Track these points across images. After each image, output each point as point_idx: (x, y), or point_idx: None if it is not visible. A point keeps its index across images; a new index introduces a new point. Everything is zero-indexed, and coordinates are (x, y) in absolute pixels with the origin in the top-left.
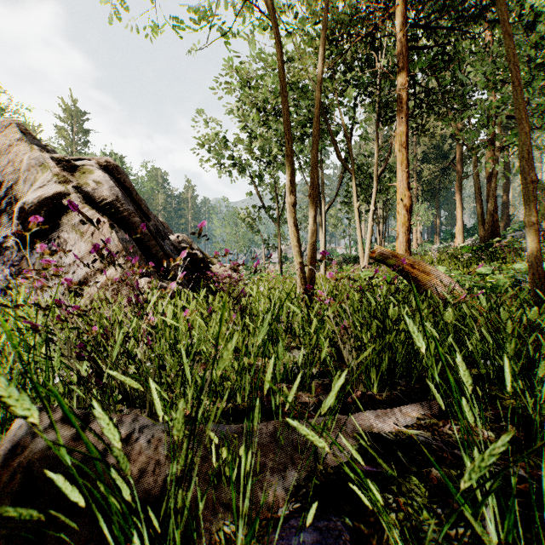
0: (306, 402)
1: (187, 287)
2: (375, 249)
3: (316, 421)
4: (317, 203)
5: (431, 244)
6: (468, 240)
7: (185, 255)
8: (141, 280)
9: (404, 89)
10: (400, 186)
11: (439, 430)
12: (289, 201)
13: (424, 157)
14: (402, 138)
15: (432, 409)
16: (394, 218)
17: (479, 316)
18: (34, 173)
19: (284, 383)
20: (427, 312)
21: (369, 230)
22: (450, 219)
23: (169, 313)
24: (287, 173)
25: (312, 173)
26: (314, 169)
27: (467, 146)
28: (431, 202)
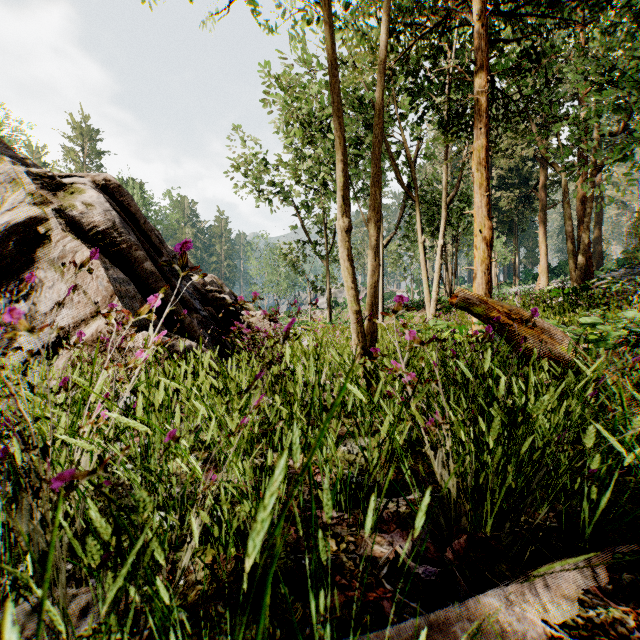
0: (374, 556)
1: (209, 341)
2: (456, 293)
3: (399, 633)
4: (379, 228)
5: (508, 287)
6: (553, 282)
7: (158, 302)
8: (139, 335)
9: (484, 93)
10: (479, 213)
11: (632, 637)
12: (341, 225)
13: (500, 184)
14: (481, 154)
15: (596, 574)
16: (466, 255)
17: (639, 397)
18: (3, 191)
19: (336, 510)
20: (534, 380)
21: (436, 269)
22: (530, 257)
23: (140, 401)
24: (338, 185)
25: (374, 187)
26: (376, 181)
27: (555, 167)
28: (508, 236)
